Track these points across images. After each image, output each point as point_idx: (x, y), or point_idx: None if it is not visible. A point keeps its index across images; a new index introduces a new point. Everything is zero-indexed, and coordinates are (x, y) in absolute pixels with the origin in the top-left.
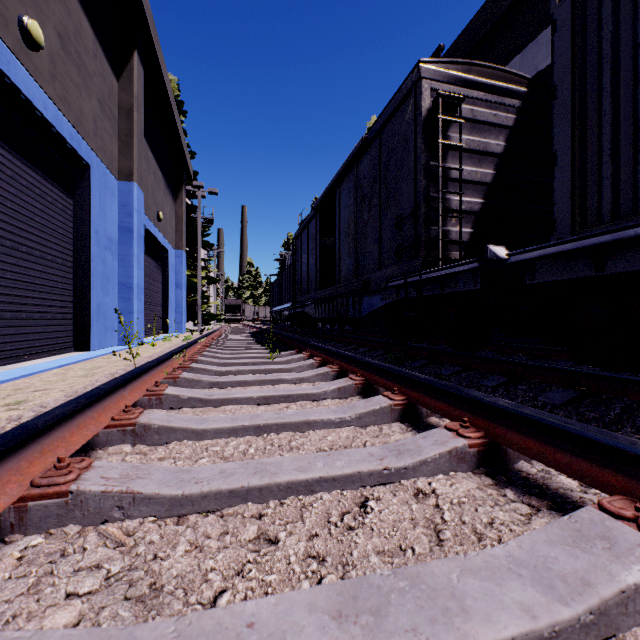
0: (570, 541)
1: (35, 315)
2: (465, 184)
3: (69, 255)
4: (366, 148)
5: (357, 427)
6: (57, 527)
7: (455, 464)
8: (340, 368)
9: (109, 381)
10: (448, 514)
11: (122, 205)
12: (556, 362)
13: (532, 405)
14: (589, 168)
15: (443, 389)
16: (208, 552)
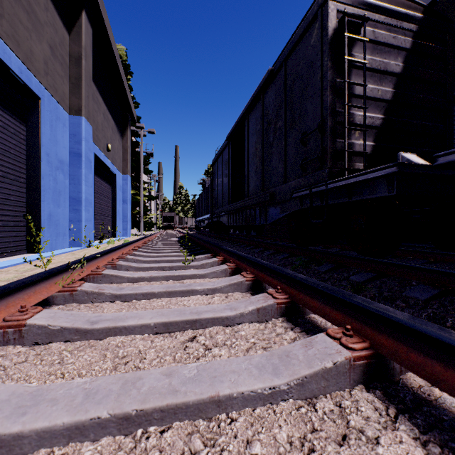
0: None
1: None
2: (367, 100)
3: (22, 172)
4: (272, 79)
5: (298, 401)
6: None
7: None
8: (255, 277)
9: None
10: None
11: (73, 134)
12: None
13: None
14: None
15: None
16: None
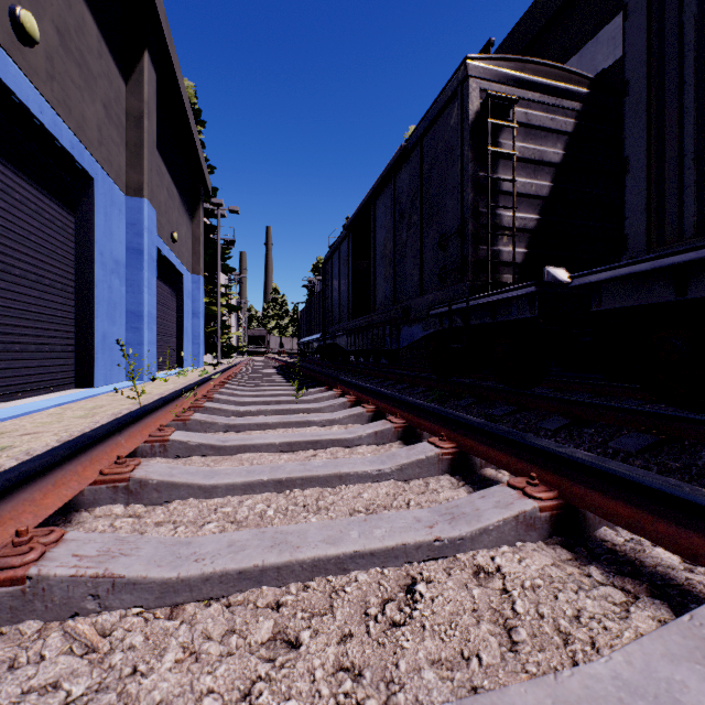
0: (699, 656)
1: (30, 347)
2: (518, 198)
3: (70, 279)
4: (405, 158)
5: (398, 481)
6: (10, 624)
7: (523, 532)
8: (376, 408)
9: (100, 426)
10: (521, 604)
11: (131, 224)
12: (622, 400)
13: (602, 452)
14: (668, 175)
15: (503, 436)
16: (206, 662)
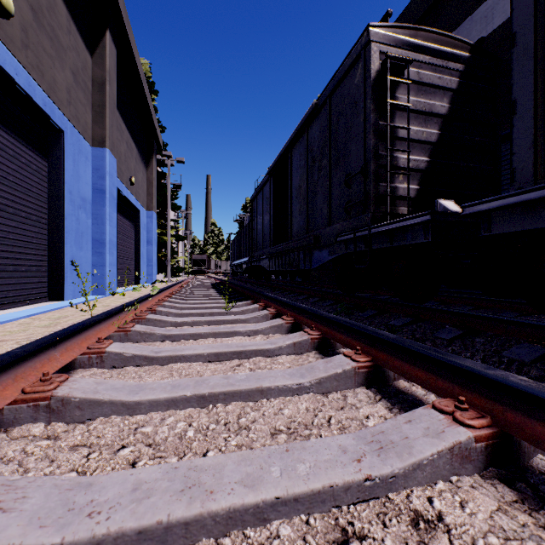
0: None
1: (8, 268)
2: (412, 143)
3: (44, 213)
4: (316, 114)
5: (317, 394)
6: None
7: (458, 465)
8: (294, 320)
9: (31, 342)
10: None
11: (95, 169)
12: (499, 312)
13: (498, 361)
14: None
15: (420, 353)
16: None
